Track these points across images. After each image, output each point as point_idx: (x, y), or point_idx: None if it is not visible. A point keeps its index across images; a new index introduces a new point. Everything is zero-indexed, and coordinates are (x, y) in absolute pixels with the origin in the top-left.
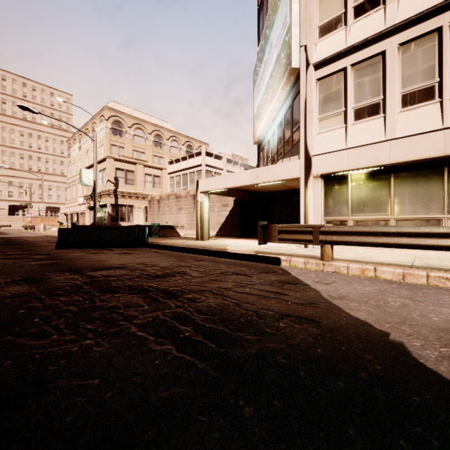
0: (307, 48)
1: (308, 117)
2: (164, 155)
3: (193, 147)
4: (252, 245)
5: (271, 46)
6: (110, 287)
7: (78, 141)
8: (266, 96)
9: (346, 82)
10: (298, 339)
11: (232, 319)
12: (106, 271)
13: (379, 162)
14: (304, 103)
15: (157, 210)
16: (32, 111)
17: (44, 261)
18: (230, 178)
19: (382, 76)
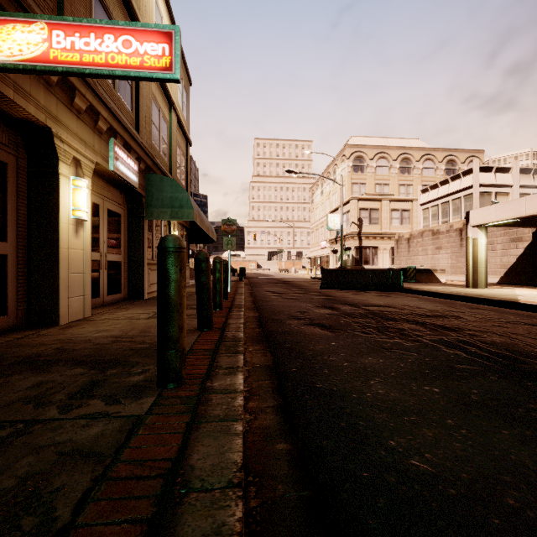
0: None
1: None
2: (413, 182)
3: (456, 161)
4: None
5: None
6: (389, 317)
7: (320, 186)
8: None
9: None
10: None
11: (520, 351)
12: (376, 307)
13: None
14: None
15: (406, 251)
16: (295, 172)
17: (322, 296)
18: (524, 203)
19: None
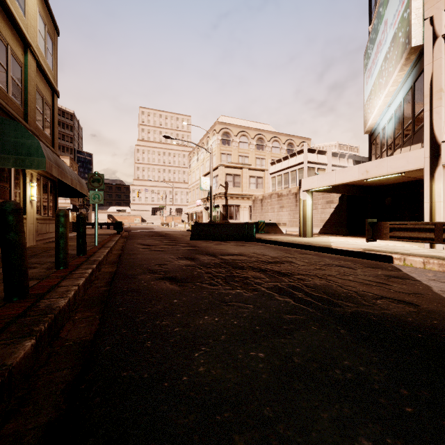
0: (434, 20)
1: (435, 98)
2: (265, 157)
3: (293, 144)
4: (360, 243)
5: (385, 25)
6: (238, 266)
7: (196, 154)
8: (379, 81)
9: None
10: (391, 311)
11: (334, 293)
12: (231, 256)
13: None
14: (429, 83)
15: (260, 209)
16: (171, 138)
17: (188, 247)
18: (335, 175)
19: None
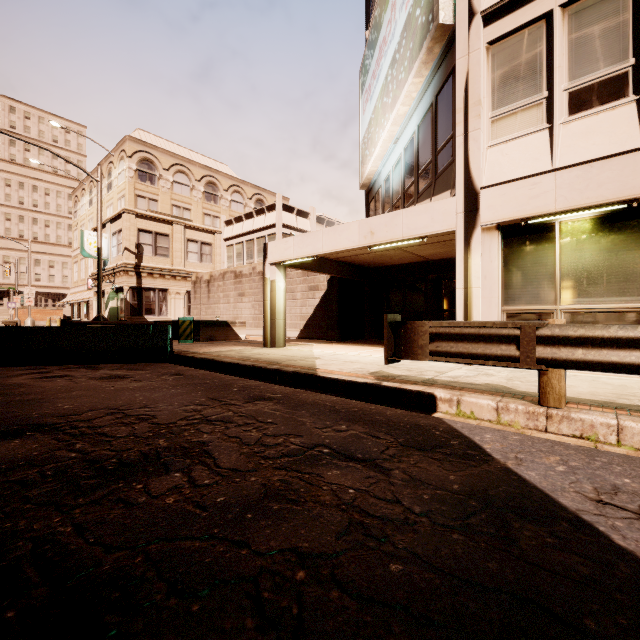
0: None
1: (471, 115)
2: (220, 214)
3: (265, 202)
4: (362, 359)
5: (393, 9)
6: None
7: (88, 192)
8: (383, 101)
9: (550, 41)
10: None
11: None
12: None
13: (628, 192)
14: (463, 89)
15: (206, 297)
16: None
17: None
18: (322, 237)
19: (632, 20)
